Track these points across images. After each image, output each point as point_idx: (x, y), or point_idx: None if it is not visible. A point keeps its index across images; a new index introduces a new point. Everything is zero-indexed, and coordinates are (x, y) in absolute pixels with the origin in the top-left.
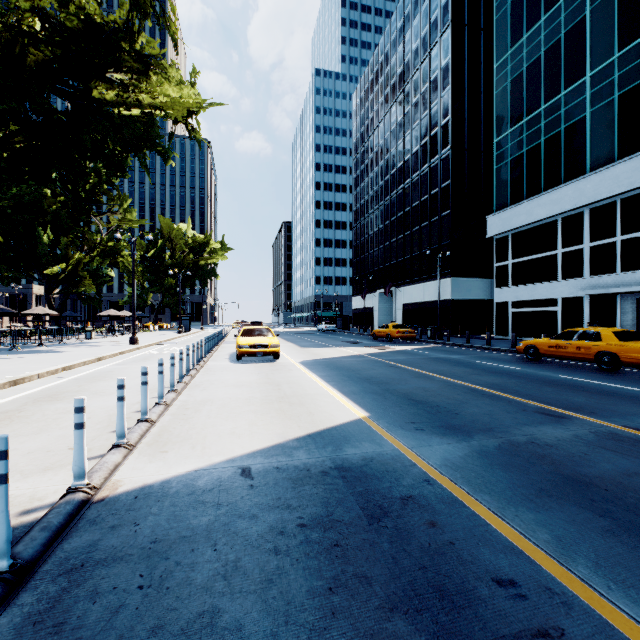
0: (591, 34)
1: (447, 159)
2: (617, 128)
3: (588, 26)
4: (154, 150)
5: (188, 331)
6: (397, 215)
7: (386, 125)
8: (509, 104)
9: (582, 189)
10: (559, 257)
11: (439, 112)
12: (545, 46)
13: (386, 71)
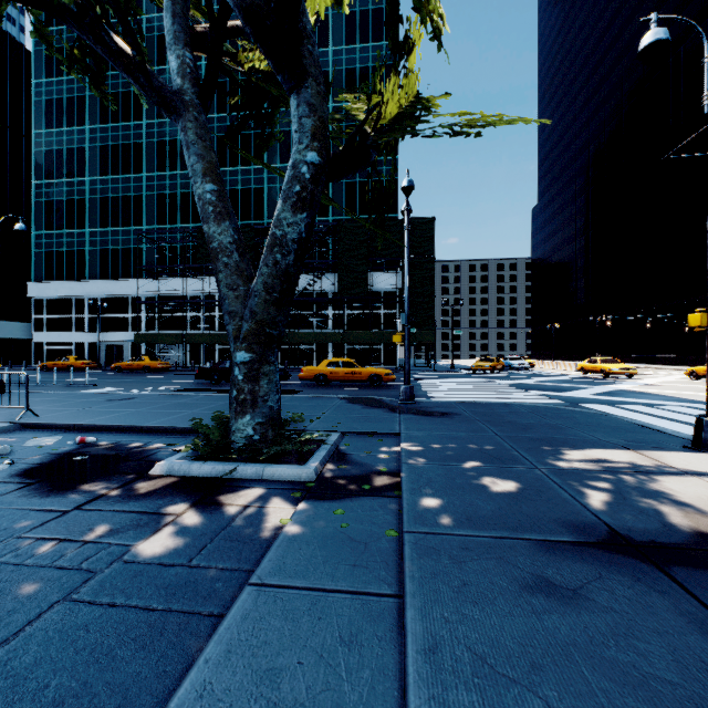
0: (89, 210)
1: None
2: (100, 264)
3: (88, 205)
4: None
5: None
6: None
7: None
8: (45, 215)
9: (85, 287)
10: (74, 319)
11: None
12: (67, 197)
13: None
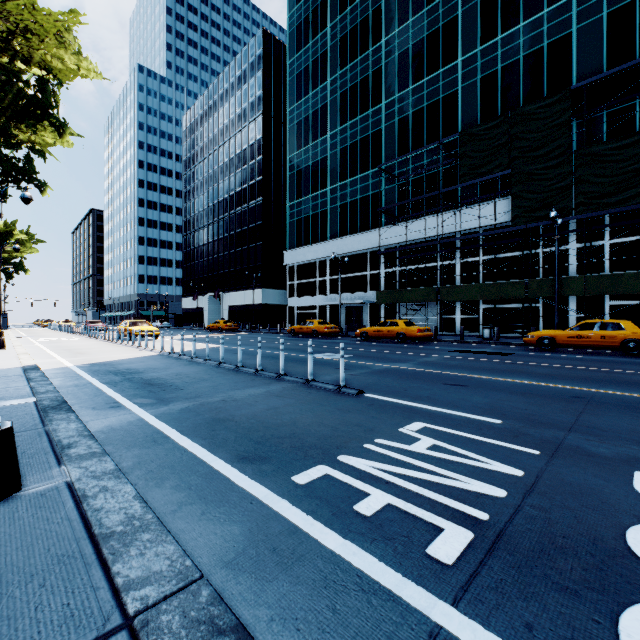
0: (330, 167)
1: (260, 206)
2: (339, 221)
3: (329, 162)
4: (33, 181)
5: (5, 329)
6: (224, 235)
7: (215, 160)
8: (295, 185)
9: (326, 248)
10: (318, 282)
11: (255, 171)
12: (312, 161)
13: (215, 116)
